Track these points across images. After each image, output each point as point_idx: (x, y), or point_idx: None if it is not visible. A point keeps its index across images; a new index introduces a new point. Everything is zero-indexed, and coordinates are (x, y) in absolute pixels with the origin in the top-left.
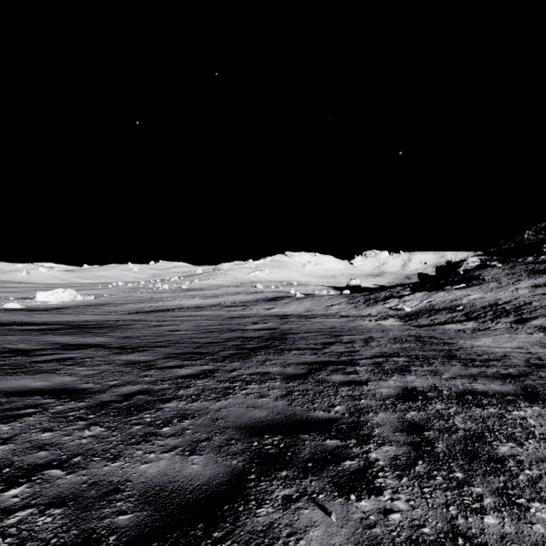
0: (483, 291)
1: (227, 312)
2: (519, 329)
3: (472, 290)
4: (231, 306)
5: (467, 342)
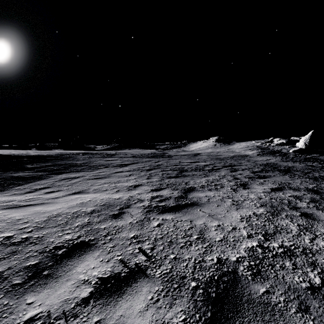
0: None
1: None
2: None
3: None
4: None
5: (124, 194)
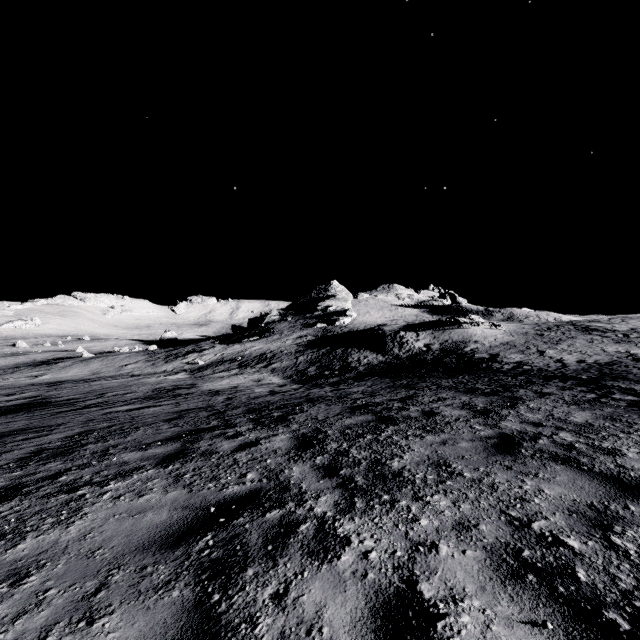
0: (266, 342)
1: None
2: (261, 371)
3: (260, 342)
4: None
5: (210, 384)
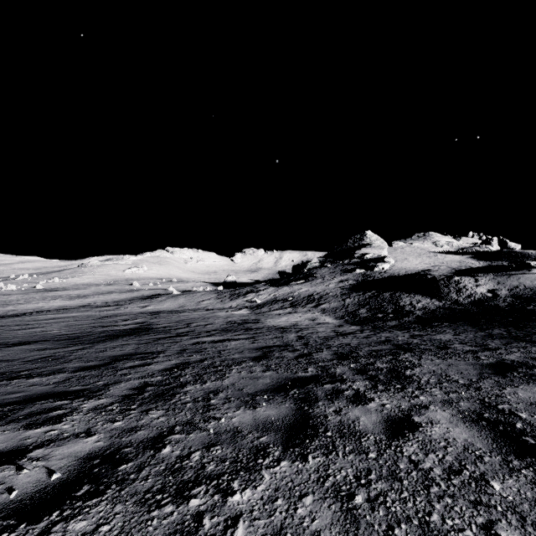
0: (311, 285)
1: (98, 312)
2: (312, 311)
3: (305, 285)
4: (103, 306)
5: (271, 321)
